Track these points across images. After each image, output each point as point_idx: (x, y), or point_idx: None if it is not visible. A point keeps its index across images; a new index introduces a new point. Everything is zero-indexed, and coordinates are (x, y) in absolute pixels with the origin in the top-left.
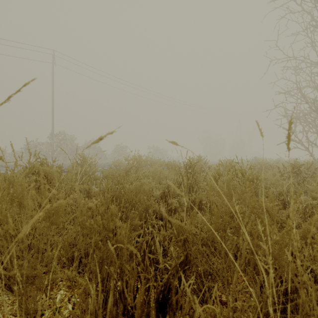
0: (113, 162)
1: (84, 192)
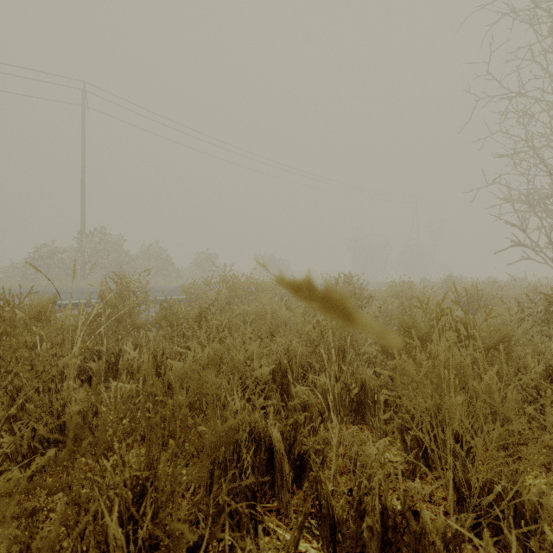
0: (183, 287)
1: (109, 357)
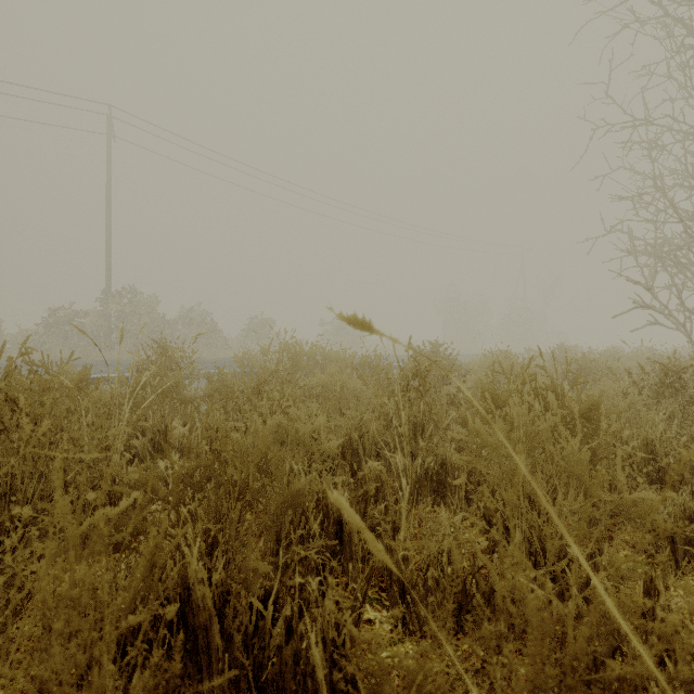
0: (235, 357)
1: (154, 435)
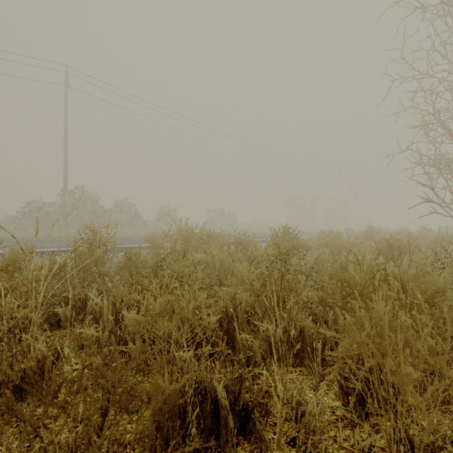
0: (146, 237)
1: (75, 302)
